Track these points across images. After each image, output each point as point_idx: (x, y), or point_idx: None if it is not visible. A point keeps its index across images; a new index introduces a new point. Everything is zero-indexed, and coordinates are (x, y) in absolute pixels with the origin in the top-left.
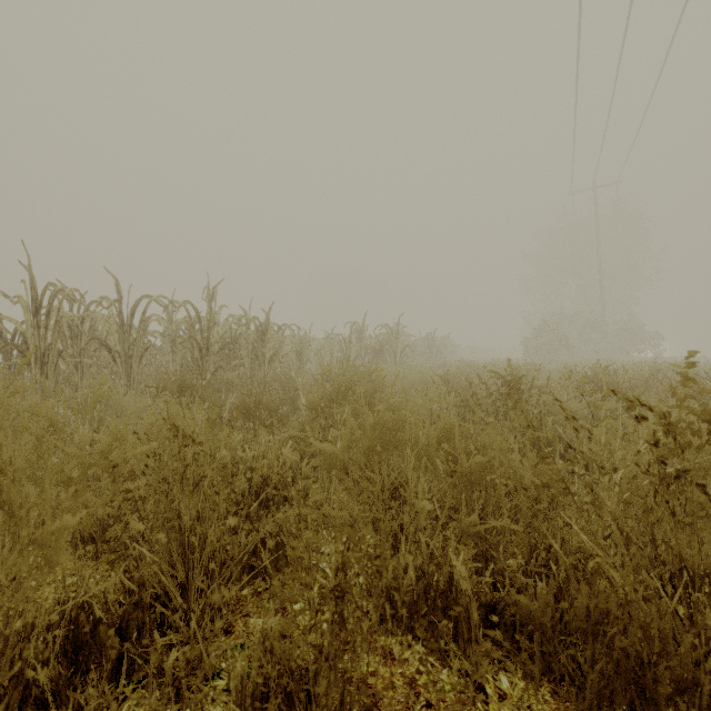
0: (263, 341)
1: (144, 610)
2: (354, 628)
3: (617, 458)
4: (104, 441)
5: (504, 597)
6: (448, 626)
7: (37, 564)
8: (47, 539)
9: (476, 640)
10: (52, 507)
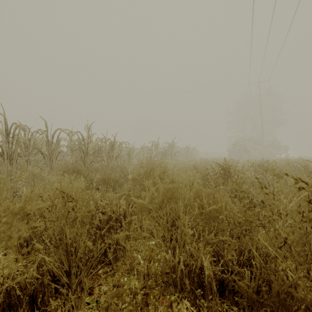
0: (113, 149)
1: (45, 287)
2: (153, 311)
3: (288, 208)
4: (23, 200)
5: (228, 276)
6: (200, 292)
7: None
8: None
9: (215, 300)
10: None
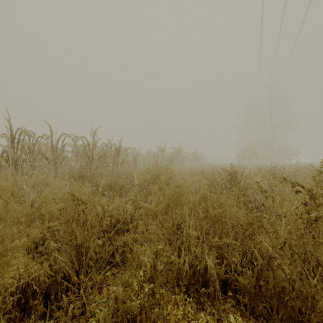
0: (118, 155)
1: (58, 284)
2: (159, 297)
3: (286, 210)
4: (38, 203)
5: (231, 276)
6: (204, 291)
7: (2, 264)
8: (7, 252)
9: (218, 298)
10: (12, 235)
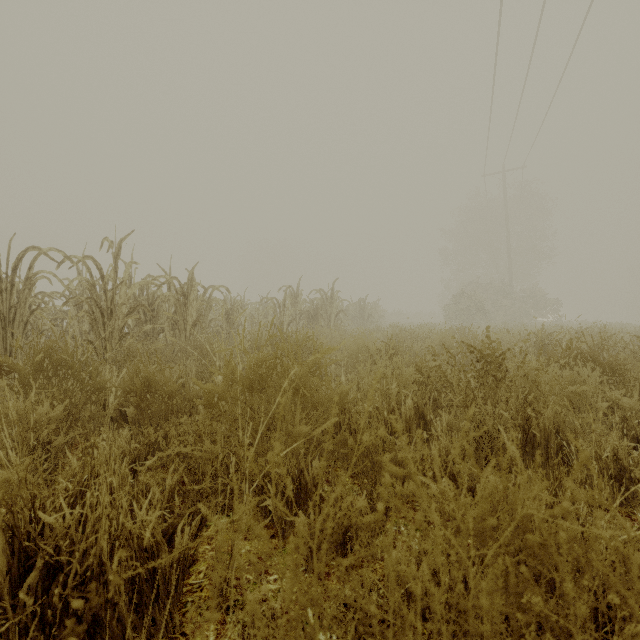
0: (185, 304)
1: None
2: None
3: None
4: None
5: None
6: None
7: None
8: None
9: None
10: None
